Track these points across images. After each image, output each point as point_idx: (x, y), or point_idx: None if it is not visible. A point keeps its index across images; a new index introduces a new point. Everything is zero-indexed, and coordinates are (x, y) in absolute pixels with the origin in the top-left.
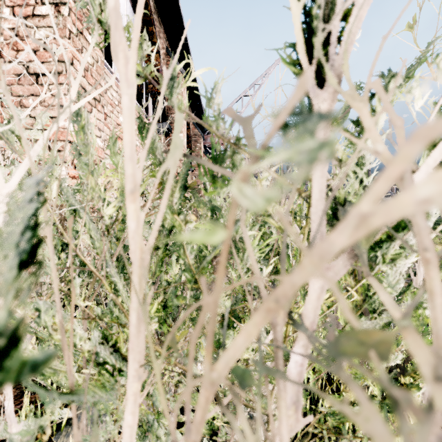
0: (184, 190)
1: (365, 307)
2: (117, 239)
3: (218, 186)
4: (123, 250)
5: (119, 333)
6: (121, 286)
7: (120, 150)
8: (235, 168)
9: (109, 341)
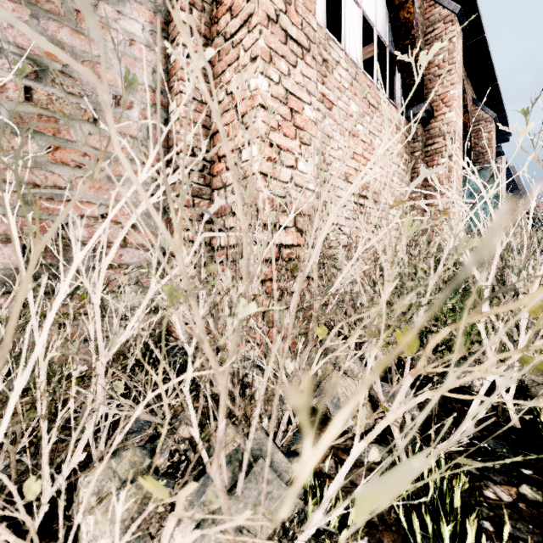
0: None
1: None
2: None
3: None
4: None
5: None
6: None
7: None
8: None
9: None
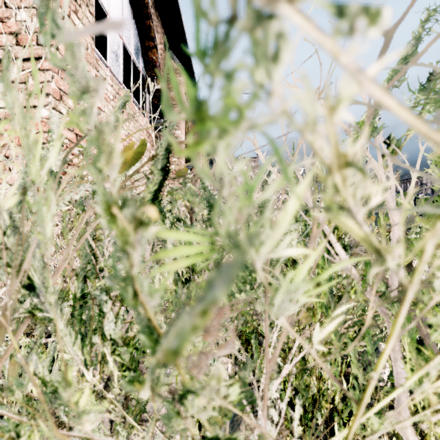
0: (164, 175)
1: (434, 349)
2: (88, 244)
3: (212, 128)
4: (85, 261)
5: (33, 427)
6: (63, 324)
7: (15, 78)
8: (260, 69)
9: (20, 435)
